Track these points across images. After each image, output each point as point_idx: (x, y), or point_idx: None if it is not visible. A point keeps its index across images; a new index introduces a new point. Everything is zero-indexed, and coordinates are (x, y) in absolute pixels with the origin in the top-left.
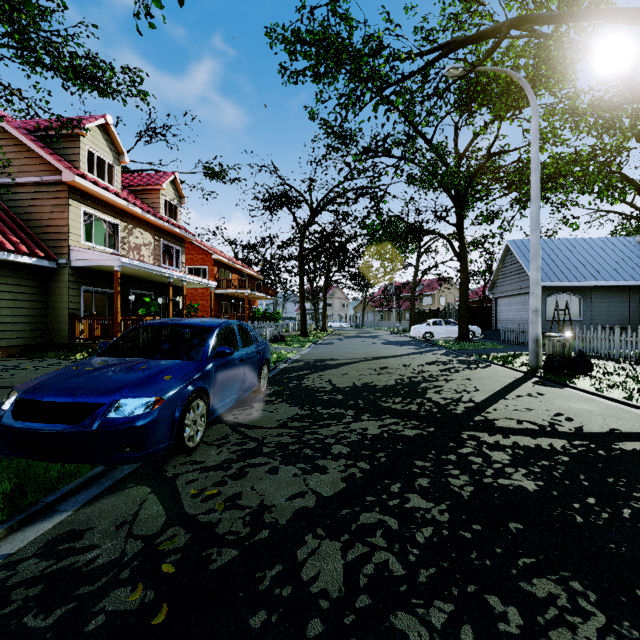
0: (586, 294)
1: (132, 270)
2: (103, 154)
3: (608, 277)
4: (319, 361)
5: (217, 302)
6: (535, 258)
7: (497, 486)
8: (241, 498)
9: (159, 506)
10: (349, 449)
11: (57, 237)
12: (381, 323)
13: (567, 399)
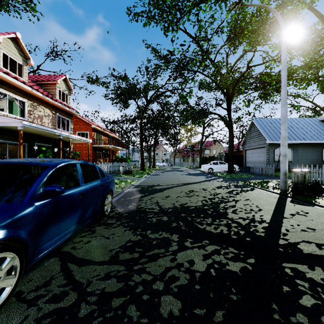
0: (295, 147)
1: (33, 130)
2: (14, 57)
3: (306, 138)
4: (150, 186)
5: (94, 151)
6: (284, 123)
7: None
8: None
9: None
10: (180, 304)
11: None
12: (183, 163)
13: None
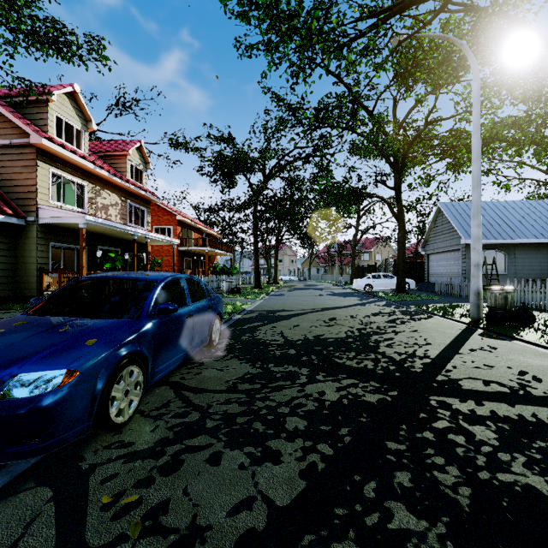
0: (510, 251)
1: (98, 227)
2: (71, 120)
3: (530, 235)
4: (271, 312)
5: (181, 258)
6: (476, 215)
7: (500, 486)
8: (167, 511)
9: (51, 529)
10: (306, 423)
11: (26, 196)
12: (325, 277)
13: (522, 354)
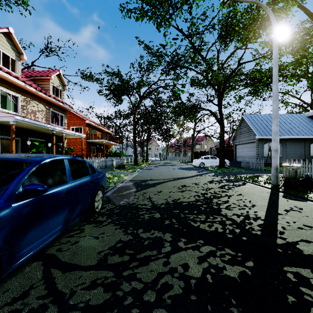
0: (283, 143)
1: (26, 125)
2: (7, 52)
3: (294, 134)
4: (143, 181)
5: (88, 146)
6: (276, 118)
7: None
8: None
9: None
10: None
11: None
12: (175, 158)
13: None
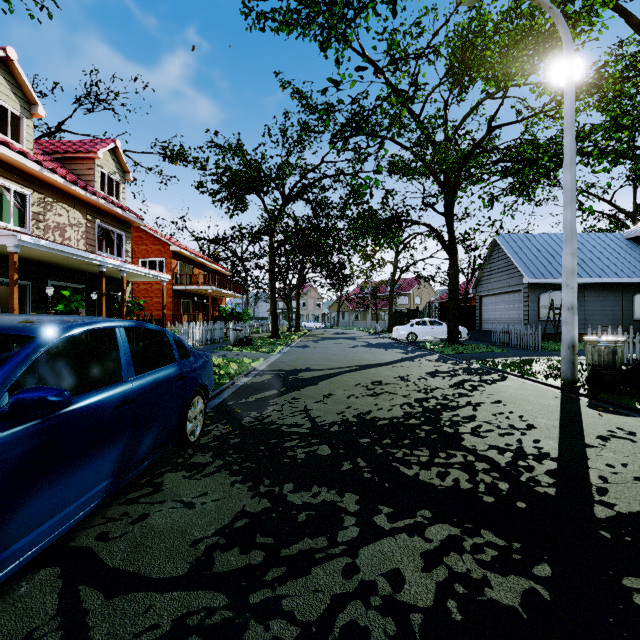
0: (579, 292)
1: (42, 253)
2: (3, 99)
3: (602, 274)
4: (291, 373)
5: (176, 300)
6: (570, 240)
7: None
8: None
9: None
10: None
11: None
12: (357, 323)
13: None
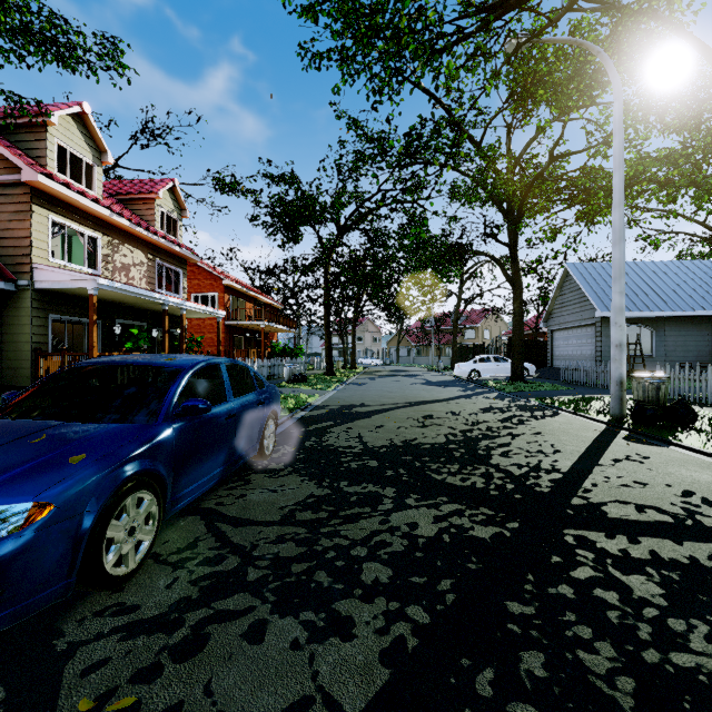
0: (659, 326)
1: (114, 294)
2: (79, 151)
3: (685, 306)
4: (346, 408)
5: (228, 335)
6: (619, 279)
7: (676, 675)
8: None
9: None
10: (391, 572)
11: (16, 252)
12: (418, 360)
13: (684, 465)
